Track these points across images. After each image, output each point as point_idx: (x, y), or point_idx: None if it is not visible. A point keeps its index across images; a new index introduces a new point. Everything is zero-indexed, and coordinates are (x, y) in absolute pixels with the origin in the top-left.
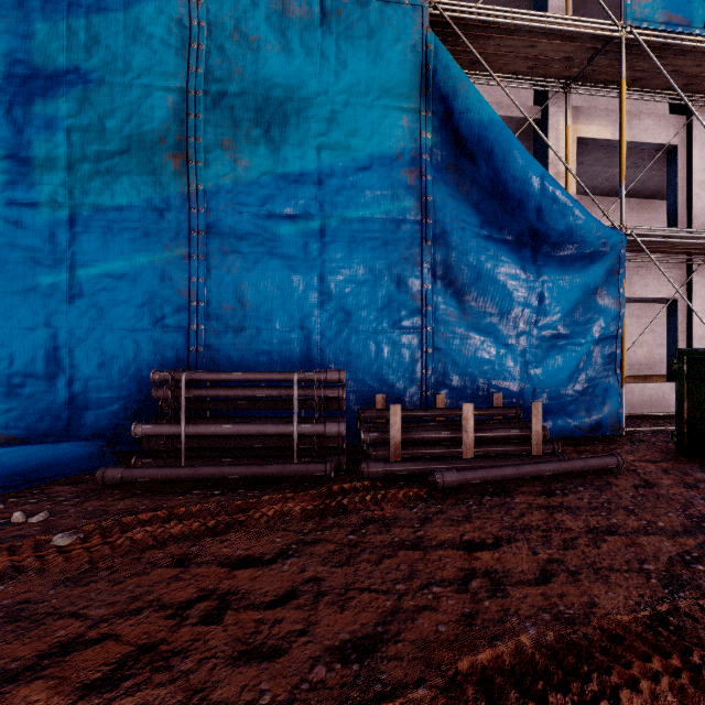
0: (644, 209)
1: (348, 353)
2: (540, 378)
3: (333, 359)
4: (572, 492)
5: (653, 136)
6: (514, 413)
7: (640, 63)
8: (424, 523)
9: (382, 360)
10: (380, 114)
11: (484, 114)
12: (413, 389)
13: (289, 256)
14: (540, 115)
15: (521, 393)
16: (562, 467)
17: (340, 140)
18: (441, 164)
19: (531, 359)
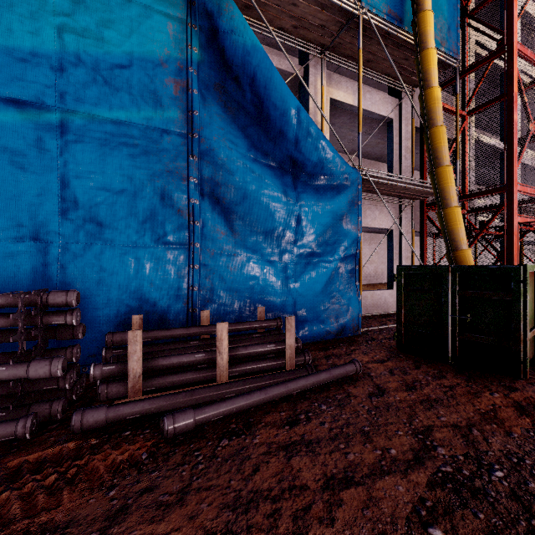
0: (373, 168)
1: (100, 269)
2: (298, 291)
3: (79, 277)
4: (315, 415)
5: (379, 108)
6: (276, 325)
7: (371, 46)
8: (109, 527)
9: (143, 277)
10: (141, 12)
11: (247, 38)
12: (179, 306)
13: (14, 149)
14: (303, 73)
15: (283, 305)
16: (309, 383)
17: (90, 27)
18: (209, 83)
19: (291, 274)
